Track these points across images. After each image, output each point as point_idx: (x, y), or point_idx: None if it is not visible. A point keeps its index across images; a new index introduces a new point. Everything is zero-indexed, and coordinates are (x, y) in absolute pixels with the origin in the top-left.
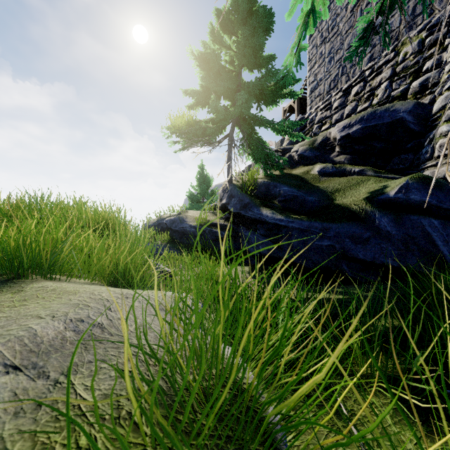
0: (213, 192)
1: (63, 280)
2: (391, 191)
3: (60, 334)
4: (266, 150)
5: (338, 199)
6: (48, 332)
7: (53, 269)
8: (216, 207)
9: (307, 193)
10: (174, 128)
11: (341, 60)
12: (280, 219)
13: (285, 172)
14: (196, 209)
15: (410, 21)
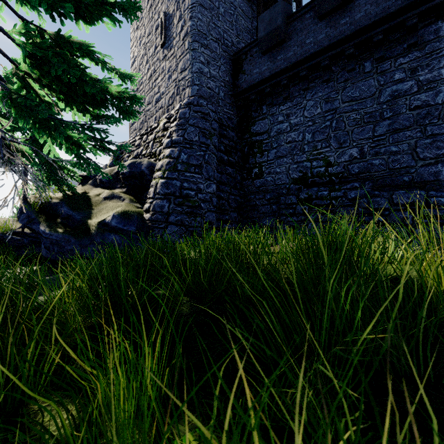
0: None
1: None
2: (107, 218)
3: None
4: (58, 178)
5: (93, 219)
6: None
7: None
8: None
9: (79, 214)
10: None
11: (145, 110)
12: (46, 232)
13: (86, 192)
14: None
15: (168, 106)
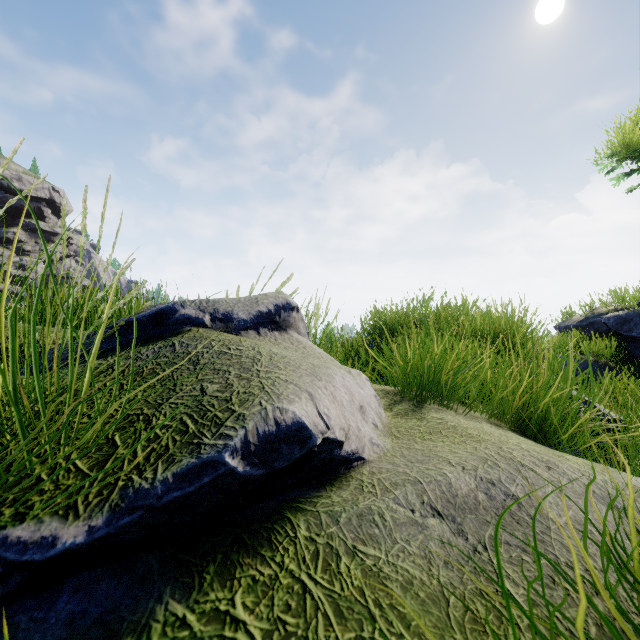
0: None
1: (457, 411)
2: None
3: (472, 492)
4: None
5: None
6: (460, 485)
7: (448, 397)
8: None
9: None
10: (627, 149)
11: None
12: None
13: None
14: None
15: None
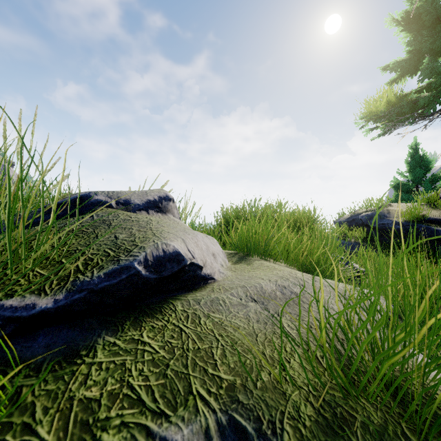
0: (435, 176)
1: (271, 262)
2: None
3: (274, 291)
4: None
5: None
6: (267, 288)
7: (266, 253)
8: (437, 197)
9: None
10: (370, 114)
11: None
12: None
13: None
14: (405, 200)
15: None
